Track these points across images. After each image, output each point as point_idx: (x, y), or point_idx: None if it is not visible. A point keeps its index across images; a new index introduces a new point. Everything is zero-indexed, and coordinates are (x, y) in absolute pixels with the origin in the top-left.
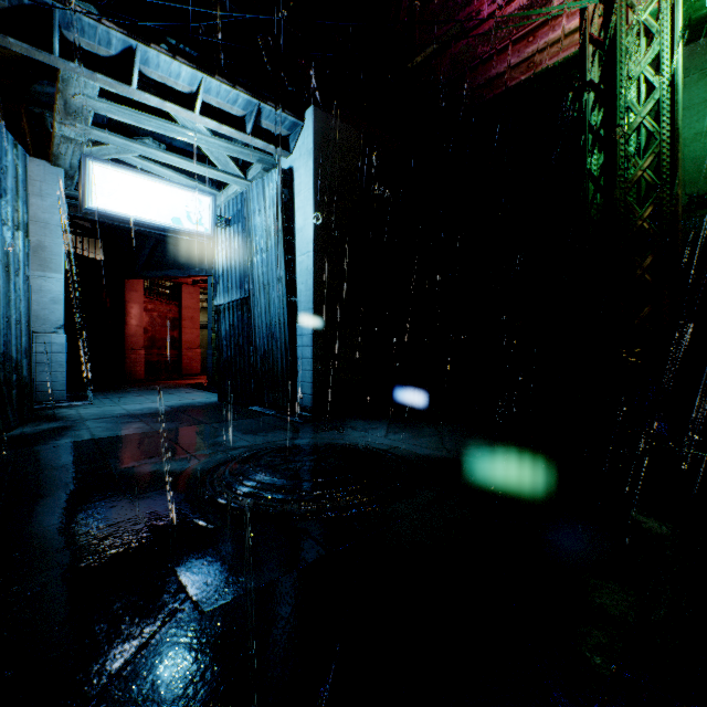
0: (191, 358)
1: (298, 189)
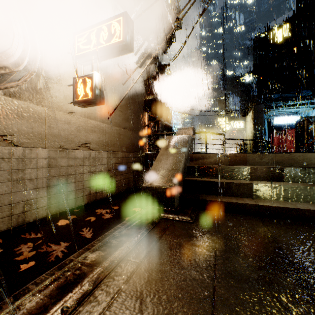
0: (290, 151)
1: None
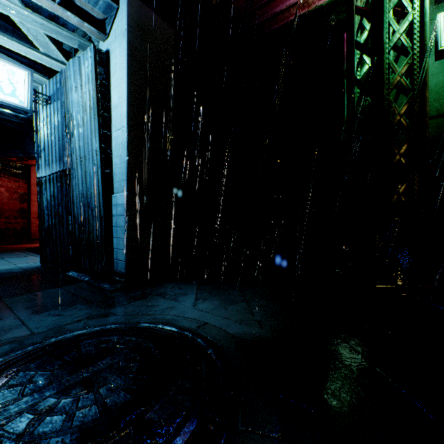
0: None
1: (114, 69)
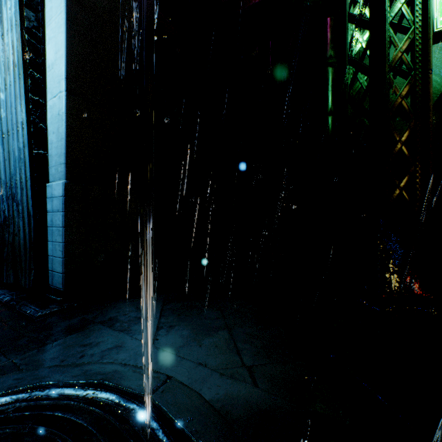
0: None
1: (49, 15)
